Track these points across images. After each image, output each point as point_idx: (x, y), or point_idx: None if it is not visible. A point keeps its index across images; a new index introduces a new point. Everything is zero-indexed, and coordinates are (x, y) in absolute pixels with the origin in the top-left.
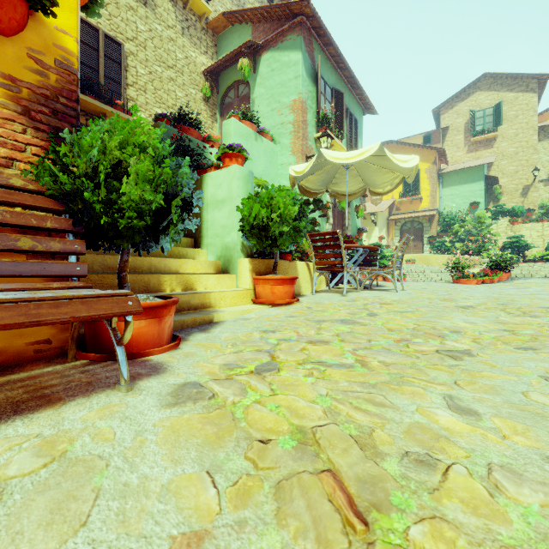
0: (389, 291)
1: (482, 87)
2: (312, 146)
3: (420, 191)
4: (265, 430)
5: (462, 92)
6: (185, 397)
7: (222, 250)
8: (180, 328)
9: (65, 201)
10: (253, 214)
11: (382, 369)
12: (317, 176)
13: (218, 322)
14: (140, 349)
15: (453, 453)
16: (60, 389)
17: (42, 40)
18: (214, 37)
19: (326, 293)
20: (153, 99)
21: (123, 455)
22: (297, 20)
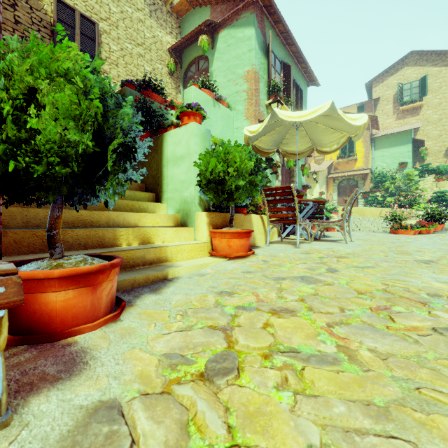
0: (338, 242)
1: (409, 63)
2: (264, 111)
3: (355, 153)
4: None
5: (392, 67)
6: None
7: (181, 204)
8: (130, 287)
9: None
10: (210, 169)
11: (380, 367)
12: (269, 136)
13: (172, 278)
14: (66, 326)
15: None
16: None
17: None
18: (177, 19)
19: (279, 244)
20: (124, 73)
21: None
22: None
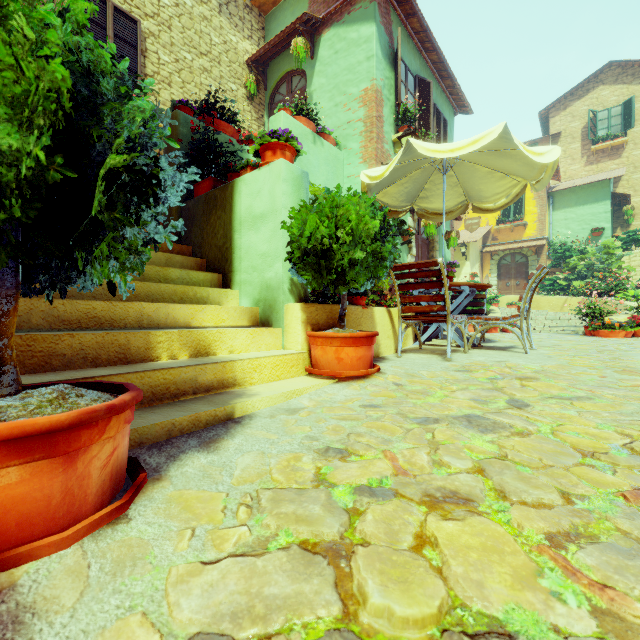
0: (511, 350)
1: (606, 80)
2: (390, 151)
3: (524, 215)
4: None
5: (579, 87)
6: None
7: (261, 290)
8: (165, 436)
9: None
10: (307, 232)
11: None
12: (400, 186)
13: (242, 417)
14: (5, 541)
15: None
16: None
17: None
18: (260, 17)
19: (417, 355)
20: (180, 95)
21: None
22: None
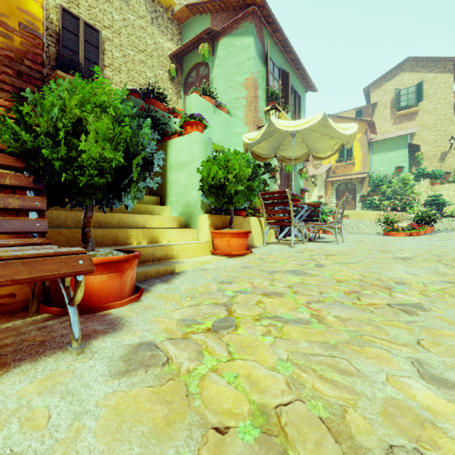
0: (330, 243)
1: (406, 69)
2: (262, 118)
3: (353, 157)
4: (222, 412)
5: (389, 73)
6: (137, 363)
7: (184, 207)
8: (144, 278)
9: (26, 158)
10: (211, 175)
11: (339, 325)
12: (267, 143)
13: (179, 272)
14: (101, 302)
15: (447, 448)
16: (10, 350)
17: (6, 3)
18: (178, 26)
19: (275, 245)
20: (126, 79)
21: (51, 454)
22: (249, 9)
